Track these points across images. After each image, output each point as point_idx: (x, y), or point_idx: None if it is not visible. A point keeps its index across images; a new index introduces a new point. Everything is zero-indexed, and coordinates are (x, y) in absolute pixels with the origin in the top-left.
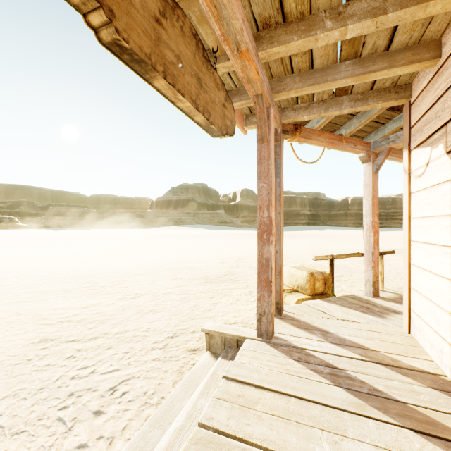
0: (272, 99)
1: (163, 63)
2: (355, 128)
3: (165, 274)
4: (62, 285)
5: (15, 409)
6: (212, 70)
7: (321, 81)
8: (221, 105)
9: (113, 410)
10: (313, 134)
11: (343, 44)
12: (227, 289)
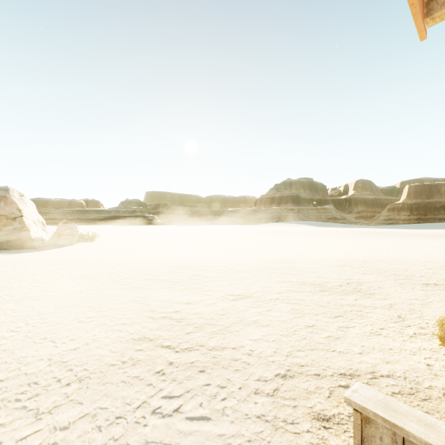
0: None
1: None
2: None
3: (270, 274)
4: (173, 275)
5: (84, 444)
6: None
7: None
8: None
9: None
10: None
11: None
12: (358, 307)
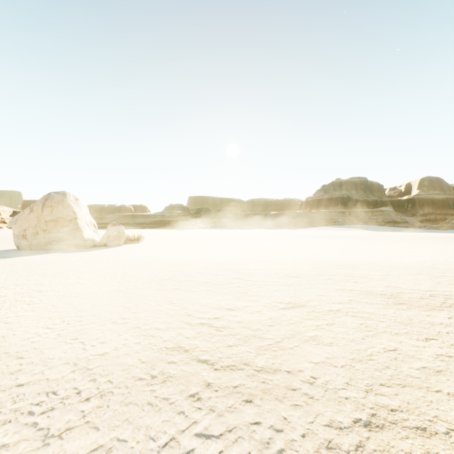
0: None
1: None
2: None
3: (325, 280)
4: (214, 278)
5: None
6: None
7: None
8: None
9: None
10: None
11: None
12: None
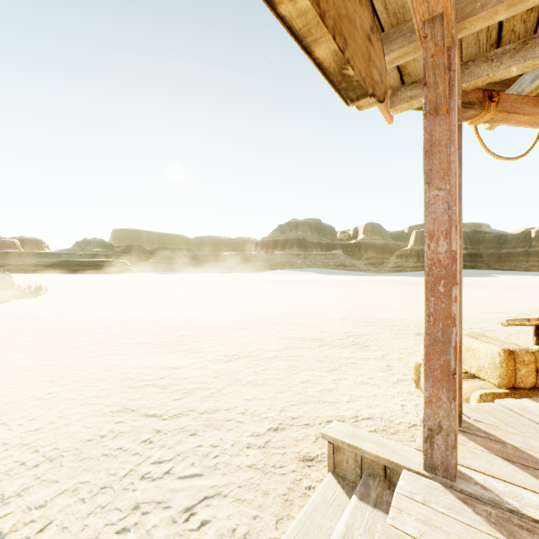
0: (455, 33)
1: None
2: None
3: (270, 330)
4: (156, 337)
5: (68, 516)
6: None
7: None
8: (364, 36)
9: None
10: (522, 103)
11: None
12: (354, 359)
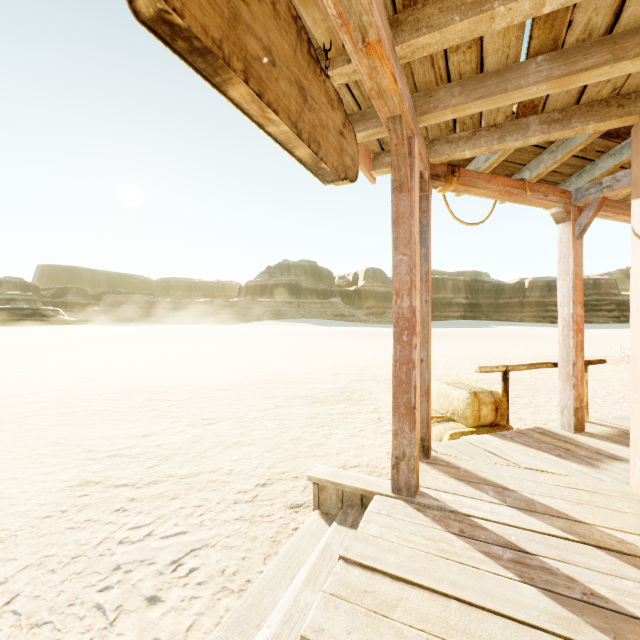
0: (416, 125)
1: (242, 58)
2: (546, 168)
3: (257, 390)
4: (115, 403)
5: (37, 587)
6: (323, 77)
7: (496, 91)
8: (337, 133)
9: (175, 597)
10: (478, 179)
11: (535, 26)
12: (346, 414)
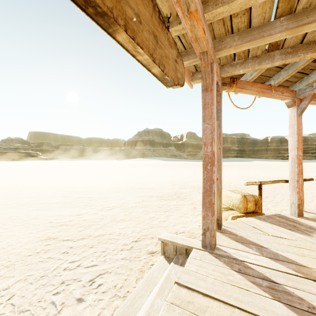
0: (214, 56)
1: (124, 18)
2: (283, 79)
3: (133, 192)
4: (64, 199)
5: (23, 291)
6: (166, 31)
7: (258, 37)
8: (173, 60)
9: (91, 299)
10: (247, 85)
11: (280, 1)
12: (177, 205)
